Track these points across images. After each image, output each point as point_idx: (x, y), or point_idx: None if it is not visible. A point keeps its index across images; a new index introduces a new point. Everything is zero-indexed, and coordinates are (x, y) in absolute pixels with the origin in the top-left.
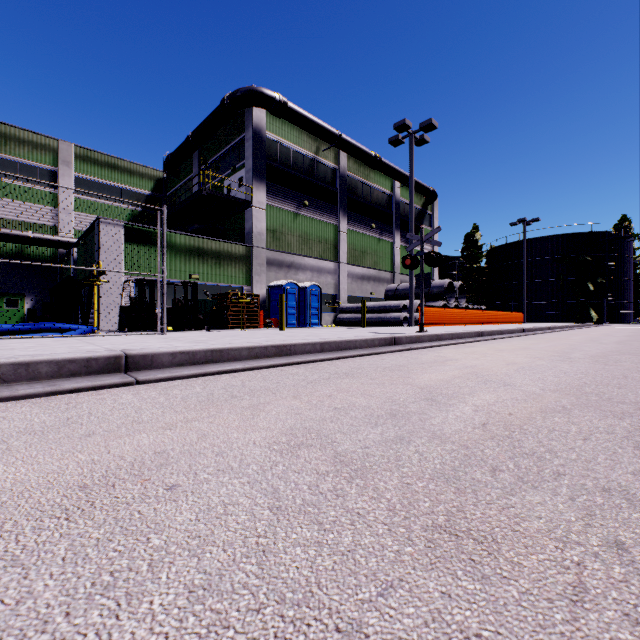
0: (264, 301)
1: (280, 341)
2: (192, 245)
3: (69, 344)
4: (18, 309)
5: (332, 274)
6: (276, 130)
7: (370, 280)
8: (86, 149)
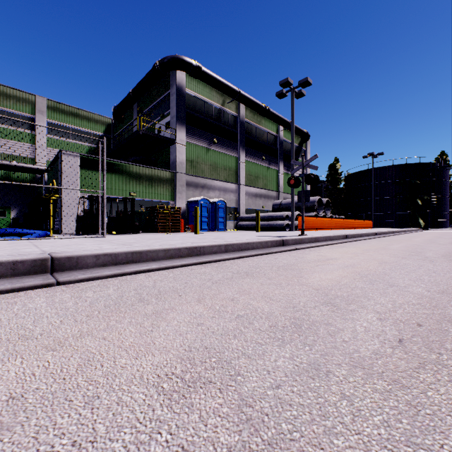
0: (184, 212)
1: (192, 244)
2: (131, 171)
3: (17, 246)
4: (5, 218)
5: (234, 193)
6: (193, 87)
7: (261, 197)
8: (56, 102)
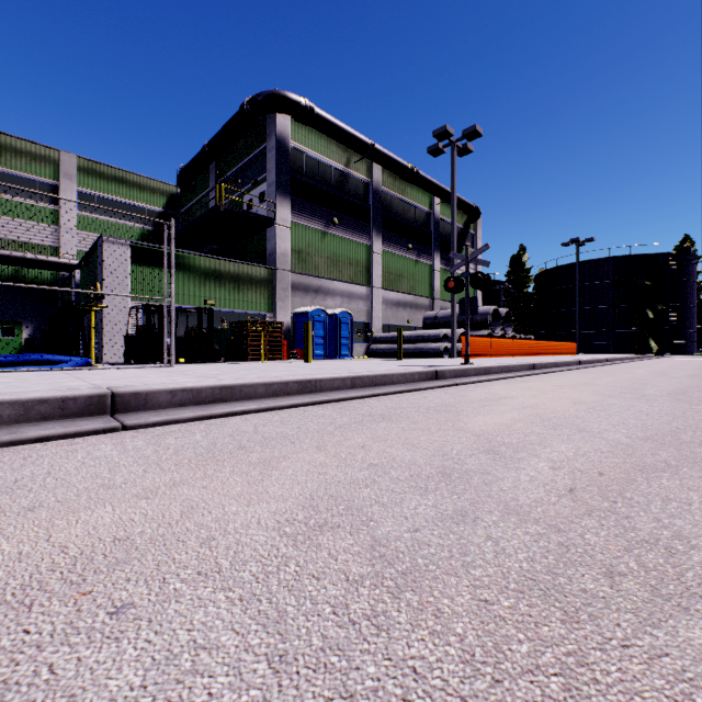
0: (288, 330)
1: (304, 375)
2: (208, 267)
3: (53, 379)
4: (14, 339)
5: (364, 300)
6: (302, 139)
7: (406, 307)
8: (91, 161)
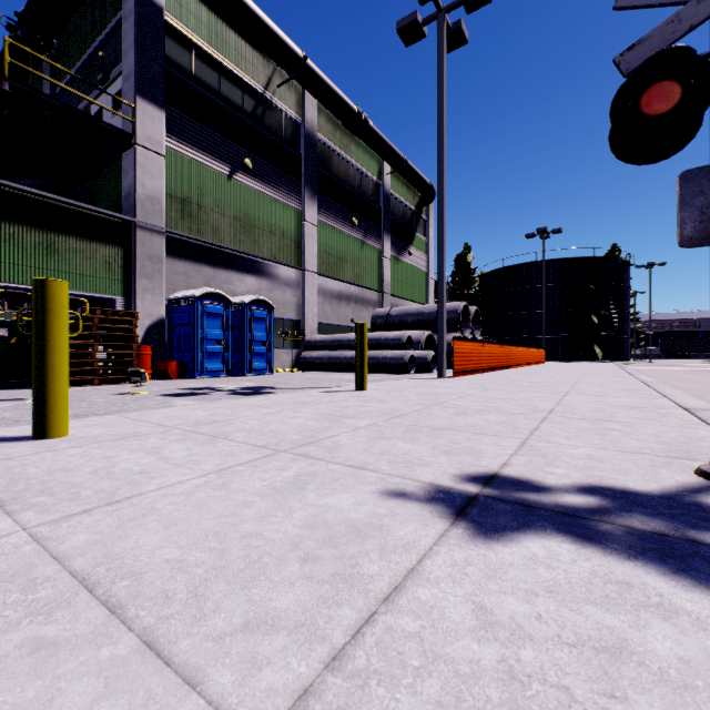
0: (162, 327)
1: None
2: None
3: None
4: None
5: (293, 287)
6: (189, 19)
7: (350, 301)
8: None
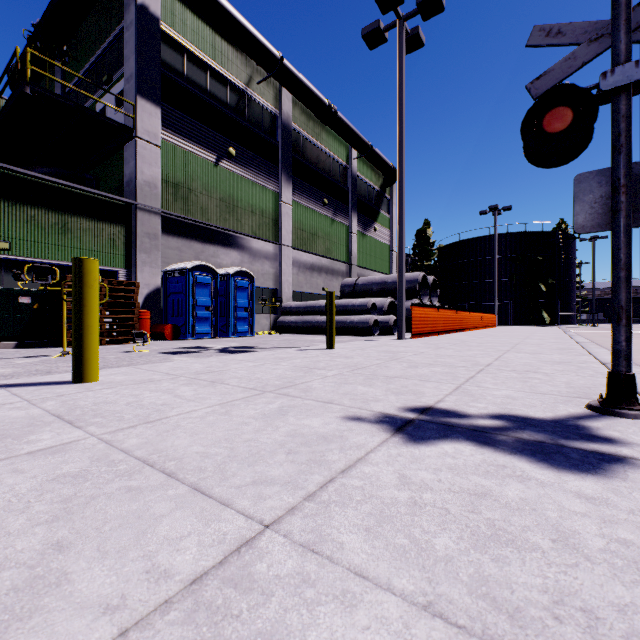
0: (158, 295)
1: None
2: None
3: None
4: None
5: (271, 260)
6: (181, 27)
7: (322, 272)
8: None
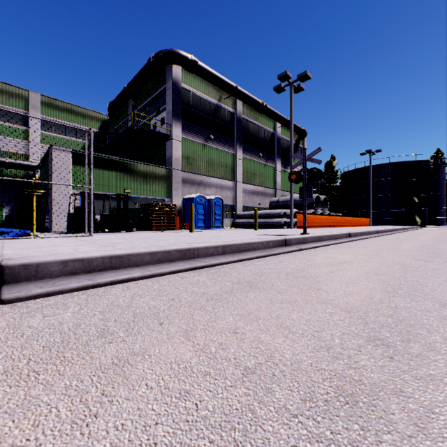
0: (180, 209)
1: (184, 245)
2: (125, 167)
3: None
4: None
5: (231, 190)
6: (189, 82)
7: (258, 194)
8: (50, 98)
